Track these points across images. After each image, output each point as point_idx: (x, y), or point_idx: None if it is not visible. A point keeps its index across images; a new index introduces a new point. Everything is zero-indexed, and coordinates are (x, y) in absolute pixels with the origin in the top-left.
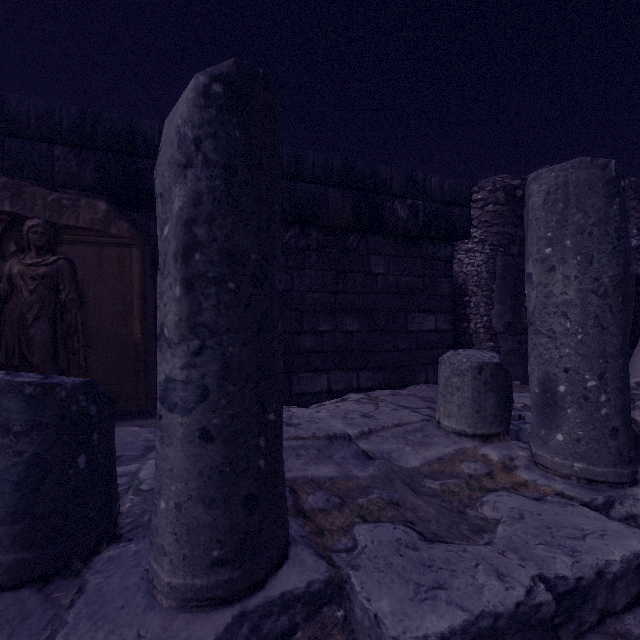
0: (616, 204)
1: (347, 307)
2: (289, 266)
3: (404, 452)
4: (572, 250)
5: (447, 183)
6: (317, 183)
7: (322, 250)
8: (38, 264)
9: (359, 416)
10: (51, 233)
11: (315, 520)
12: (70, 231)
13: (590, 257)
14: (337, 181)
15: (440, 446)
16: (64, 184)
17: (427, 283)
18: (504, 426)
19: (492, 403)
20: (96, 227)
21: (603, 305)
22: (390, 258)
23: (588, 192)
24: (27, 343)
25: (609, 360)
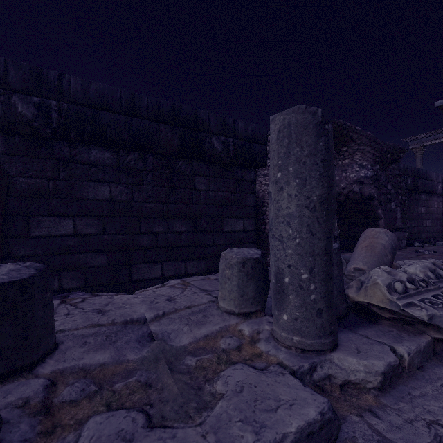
0: (322, 141)
1: (177, 214)
2: (129, 182)
3: (181, 332)
4: (293, 175)
5: (250, 127)
6: (150, 120)
7: (157, 171)
8: None
9: (164, 300)
10: None
11: (57, 415)
12: None
13: (304, 180)
14: (167, 119)
15: (211, 324)
16: None
17: (237, 197)
18: (261, 305)
19: (252, 289)
20: None
21: (313, 217)
22: (210, 179)
23: (303, 131)
24: None
25: (316, 258)
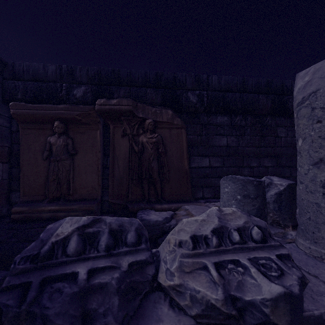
0: None
1: (265, 154)
2: (237, 134)
3: None
4: None
5: None
6: (253, 93)
7: (253, 126)
8: (152, 137)
9: None
10: (155, 125)
11: None
12: (160, 123)
13: None
14: (263, 91)
15: None
16: (150, 104)
17: None
18: None
19: None
20: (169, 121)
21: None
22: (288, 128)
23: None
24: (151, 169)
25: None
